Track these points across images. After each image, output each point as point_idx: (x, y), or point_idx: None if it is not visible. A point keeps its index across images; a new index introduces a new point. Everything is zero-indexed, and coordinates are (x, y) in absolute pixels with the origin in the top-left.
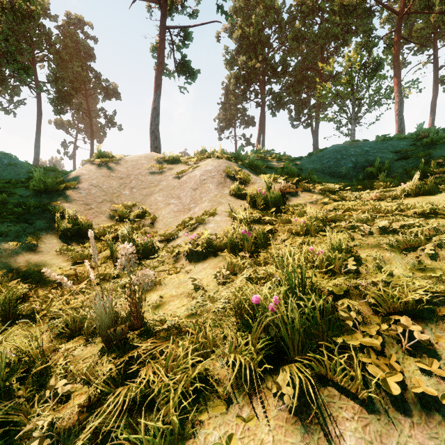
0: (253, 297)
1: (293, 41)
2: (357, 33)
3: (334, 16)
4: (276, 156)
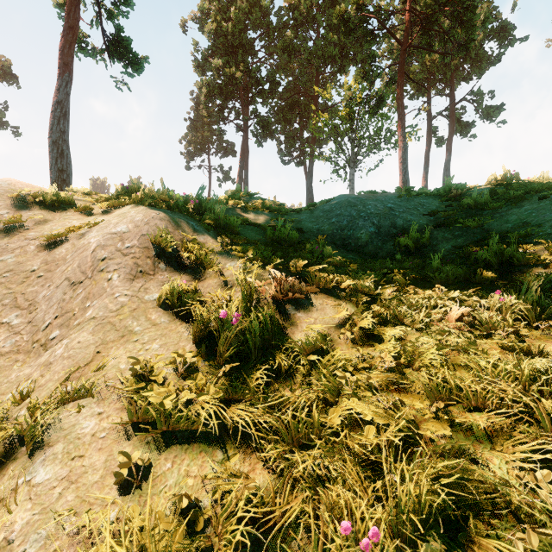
0: None
1: (283, 53)
2: (356, 60)
3: (331, 32)
4: (263, 204)
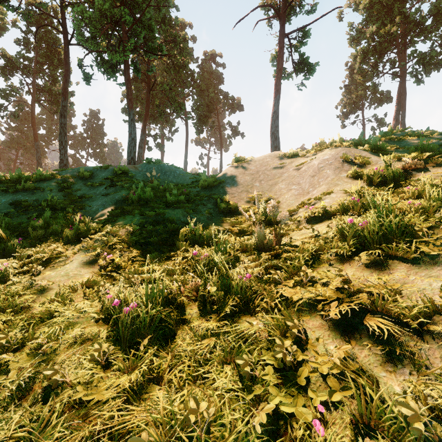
0: (348, 219)
1: None
2: None
3: None
4: (412, 134)
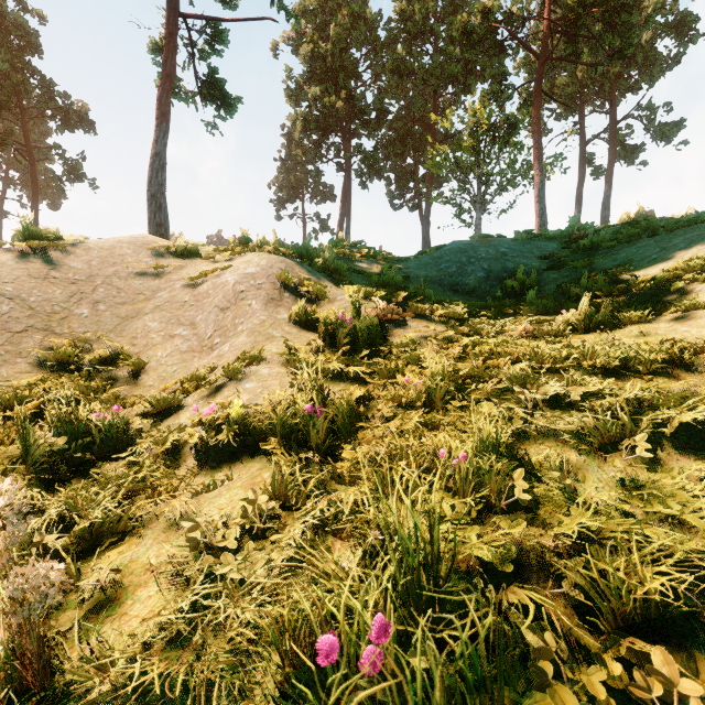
0: (322, 646)
1: (393, 74)
2: (484, 76)
3: (452, 46)
4: (369, 253)
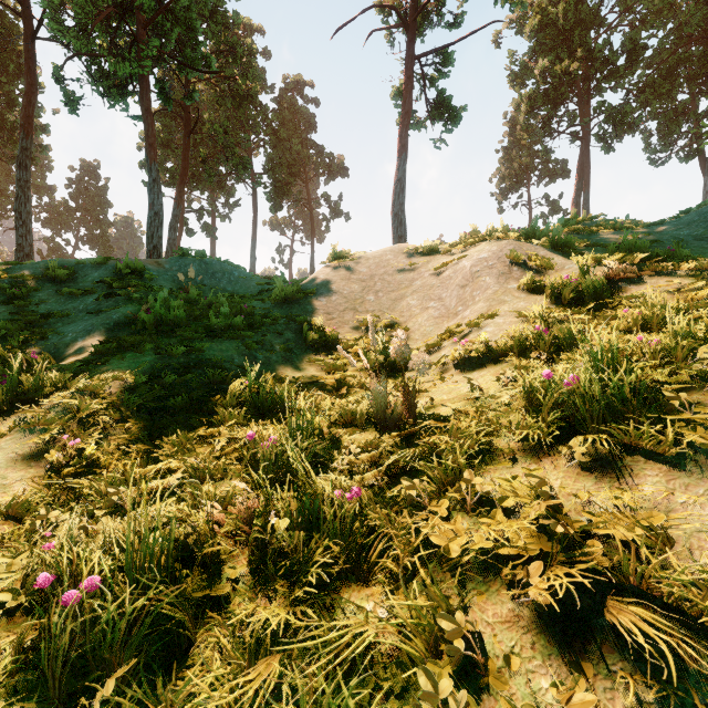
0: (544, 372)
1: None
2: None
3: None
4: (607, 225)
